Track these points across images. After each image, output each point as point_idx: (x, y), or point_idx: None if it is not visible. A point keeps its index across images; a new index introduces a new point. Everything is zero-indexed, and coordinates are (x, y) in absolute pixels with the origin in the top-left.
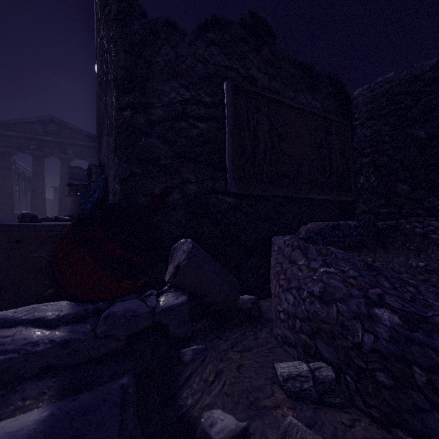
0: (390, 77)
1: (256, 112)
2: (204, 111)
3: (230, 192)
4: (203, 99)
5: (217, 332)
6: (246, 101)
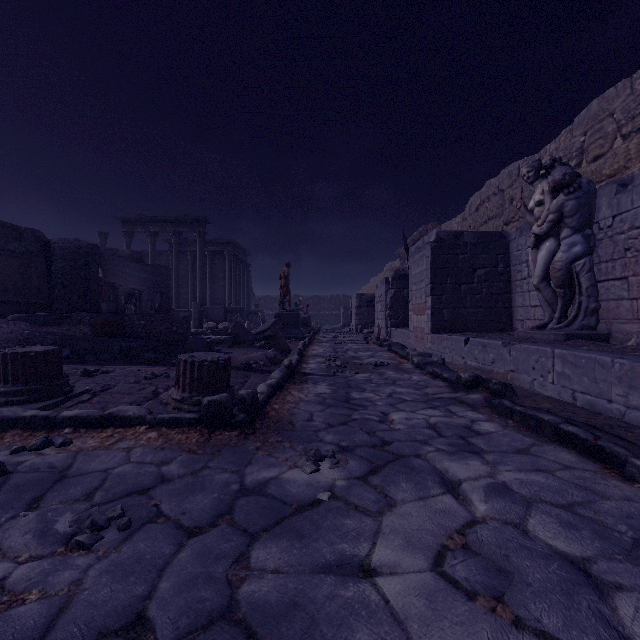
0: (72, 241)
1: None
2: None
3: None
4: None
5: None
6: None
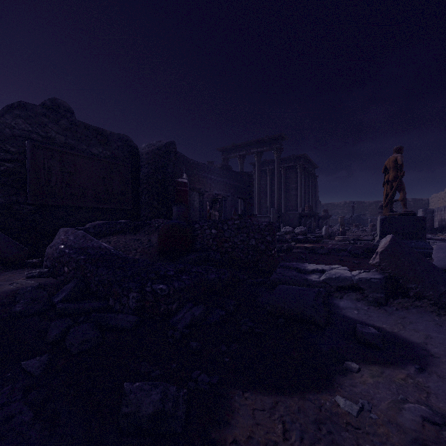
0: (154, 143)
1: (51, 159)
2: (10, 156)
3: (29, 203)
4: (10, 149)
5: (8, 270)
6: (43, 152)
